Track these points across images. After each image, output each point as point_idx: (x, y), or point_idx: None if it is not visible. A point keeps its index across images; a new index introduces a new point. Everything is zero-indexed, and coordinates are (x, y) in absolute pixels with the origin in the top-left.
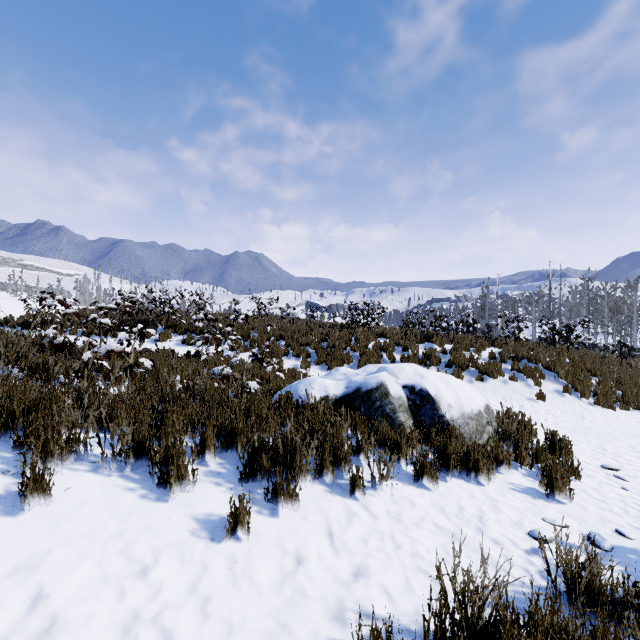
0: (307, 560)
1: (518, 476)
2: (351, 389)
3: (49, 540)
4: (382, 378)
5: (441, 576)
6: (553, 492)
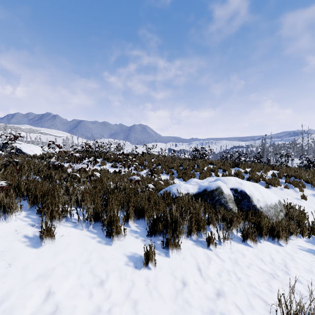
0: (188, 283)
1: (302, 242)
2: (201, 190)
3: (54, 262)
4: (219, 184)
5: (280, 303)
6: None
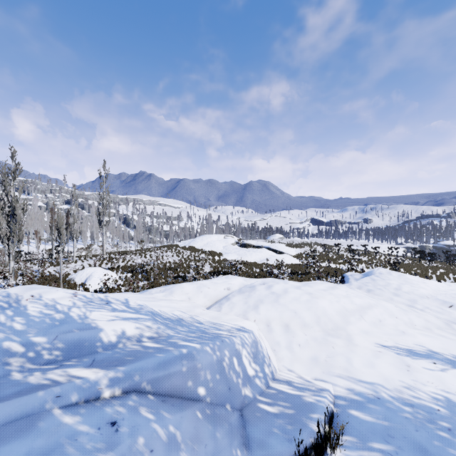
0: None
1: None
2: None
3: None
4: None
5: None
6: None
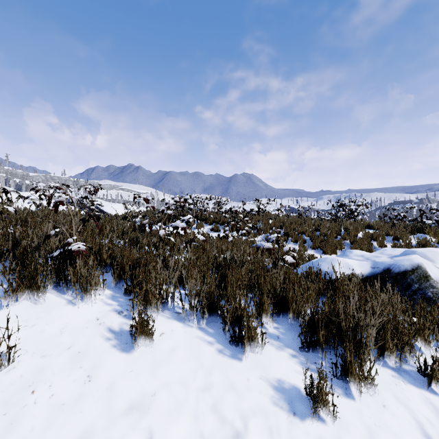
0: None
1: None
2: (378, 269)
3: (153, 382)
4: (417, 260)
5: None
6: None
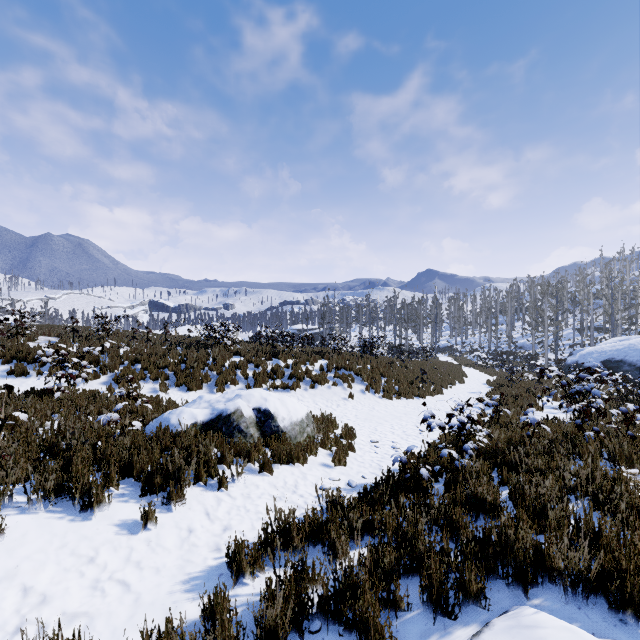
0: (195, 530)
1: (322, 457)
2: (215, 415)
3: (13, 561)
4: (238, 405)
5: (268, 512)
6: (338, 462)
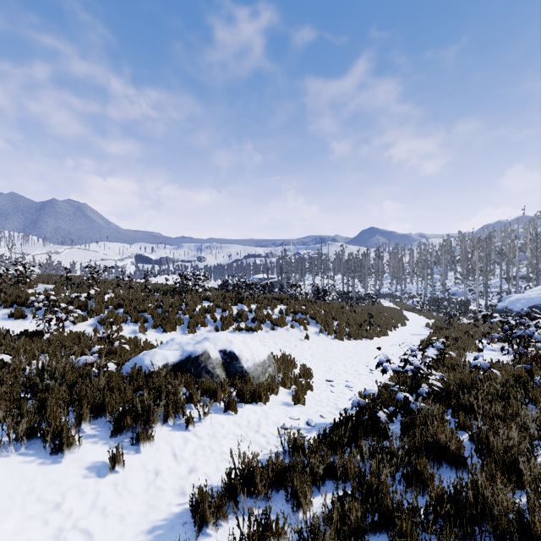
0: (162, 472)
1: (282, 395)
2: (184, 356)
3: None
4: (206, 347)
5: (231, 457)
6: (297, 401)
